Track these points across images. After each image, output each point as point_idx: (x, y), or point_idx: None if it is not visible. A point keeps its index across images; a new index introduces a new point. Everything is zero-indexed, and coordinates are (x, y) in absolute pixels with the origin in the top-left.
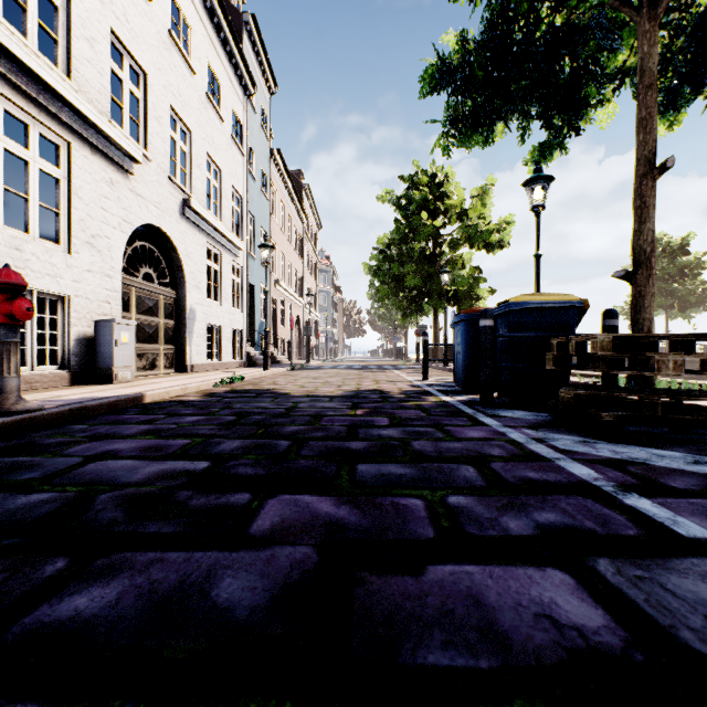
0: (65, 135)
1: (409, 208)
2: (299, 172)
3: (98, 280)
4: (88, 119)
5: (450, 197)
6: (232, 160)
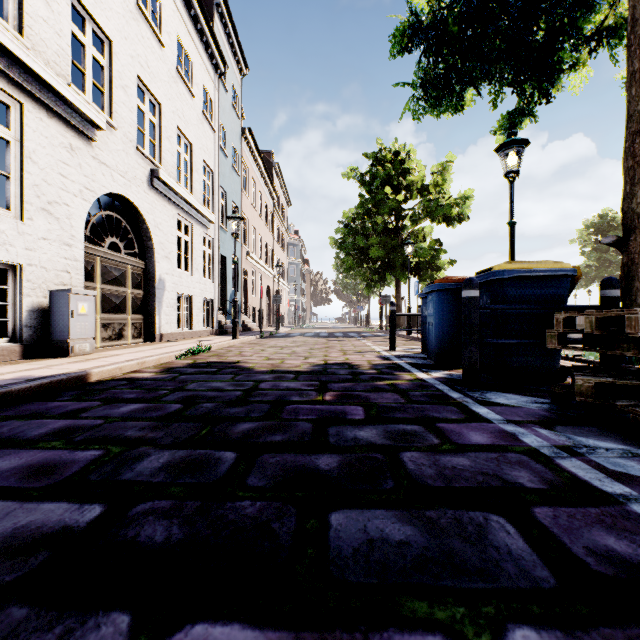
0: (16, 94)
1: (373, 183)
2: (270, 152)
3: (56, 248)
4: (42, 79)
5: (411, 173)
6: (203, 135)
